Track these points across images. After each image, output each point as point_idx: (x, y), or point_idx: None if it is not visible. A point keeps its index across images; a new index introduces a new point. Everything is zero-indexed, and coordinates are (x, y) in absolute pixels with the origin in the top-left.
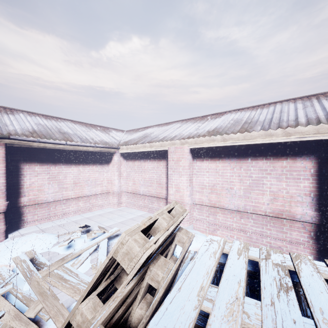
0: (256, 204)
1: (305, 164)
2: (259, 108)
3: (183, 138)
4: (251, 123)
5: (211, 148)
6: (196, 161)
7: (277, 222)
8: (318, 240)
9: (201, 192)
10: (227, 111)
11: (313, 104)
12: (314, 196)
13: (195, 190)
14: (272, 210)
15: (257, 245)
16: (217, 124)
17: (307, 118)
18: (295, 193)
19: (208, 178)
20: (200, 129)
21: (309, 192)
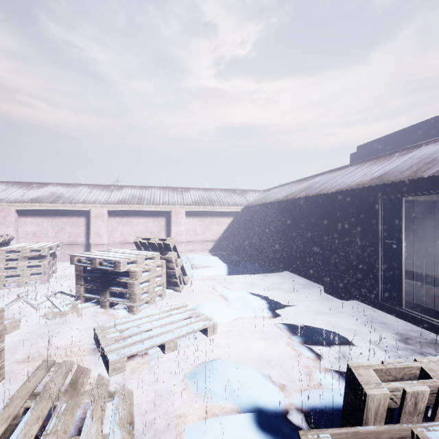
0: (61, 239)
1: (82, 219)
2: (71, 186)
3: (10, 202)
4: (60, 198)
5: (34, 210)
6: (22, 217)
7: (71, 247)
8: (87, 251)
9: (26, 238)
10: (51, 183)
11: (93, 192)
12: (86, 232)
13: (21, 236)
14: (69, 241)
15: (62, 260)
16: (40, 194)
17: (83, 200)
18: (79, 232)
19: (32, 228)
20: (25, 196)
21: (84, 231)
